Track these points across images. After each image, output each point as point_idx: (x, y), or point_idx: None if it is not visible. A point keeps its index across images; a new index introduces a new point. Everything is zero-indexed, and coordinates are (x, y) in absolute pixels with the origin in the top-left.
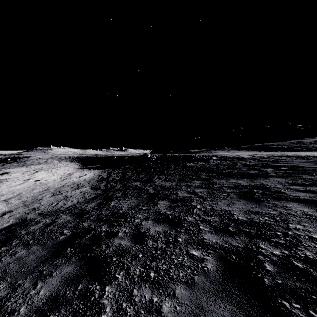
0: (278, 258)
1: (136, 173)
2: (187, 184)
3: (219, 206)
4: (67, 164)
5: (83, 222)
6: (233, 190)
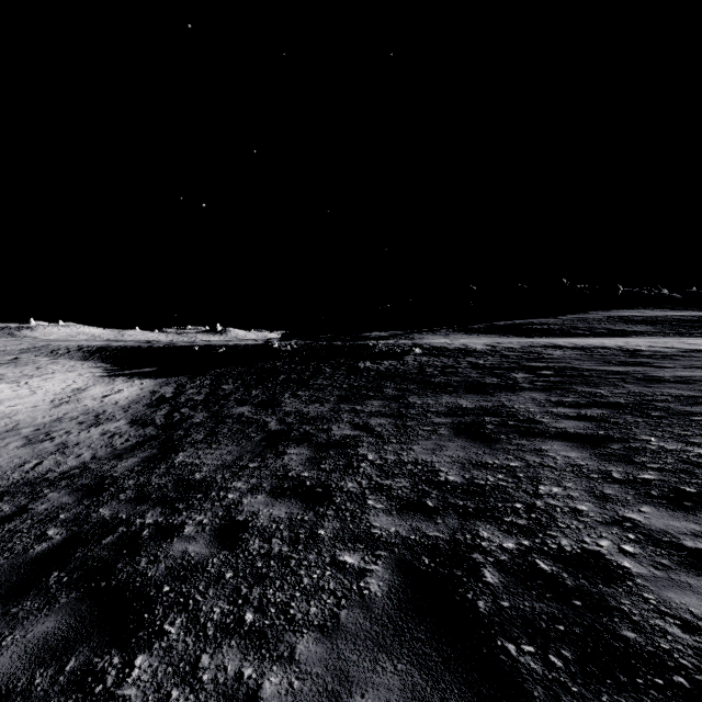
0: (510, 556)
1: (245, 386)
2: (354, 407)
3: (414, 455)
4: (73, 365)
5: (102, 507)
6: (445, 420)
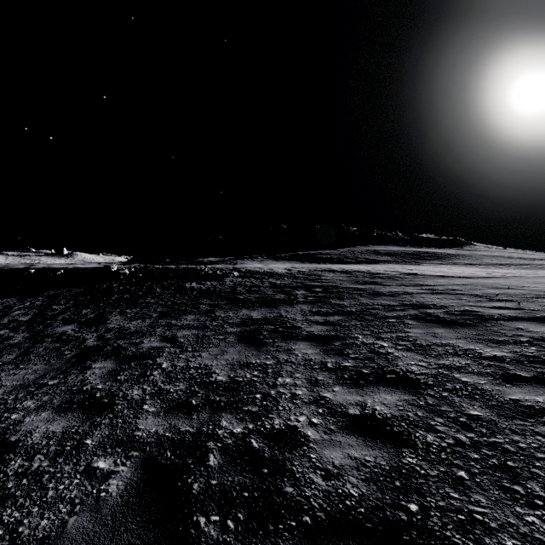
0: (235, 439)
1: (76, 306)
2: (170, 322)
3: (200, 361)
4: None
5: None
6: (235, 330)
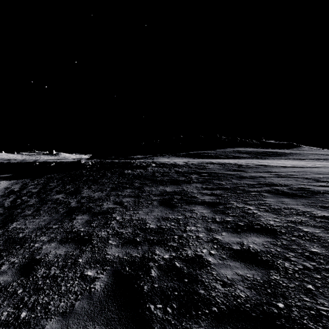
0: (165, 261)
1: (63, 183)
2: (118, 193)
3: (138, 216)
4: None
5: None
6: (157, 198)
